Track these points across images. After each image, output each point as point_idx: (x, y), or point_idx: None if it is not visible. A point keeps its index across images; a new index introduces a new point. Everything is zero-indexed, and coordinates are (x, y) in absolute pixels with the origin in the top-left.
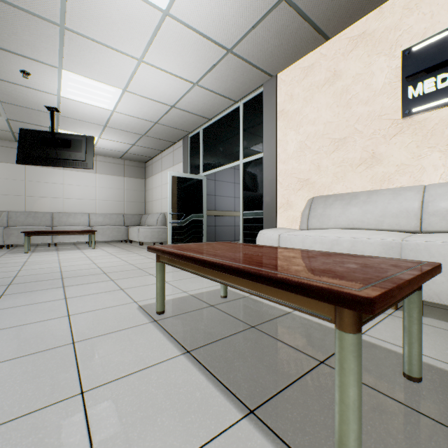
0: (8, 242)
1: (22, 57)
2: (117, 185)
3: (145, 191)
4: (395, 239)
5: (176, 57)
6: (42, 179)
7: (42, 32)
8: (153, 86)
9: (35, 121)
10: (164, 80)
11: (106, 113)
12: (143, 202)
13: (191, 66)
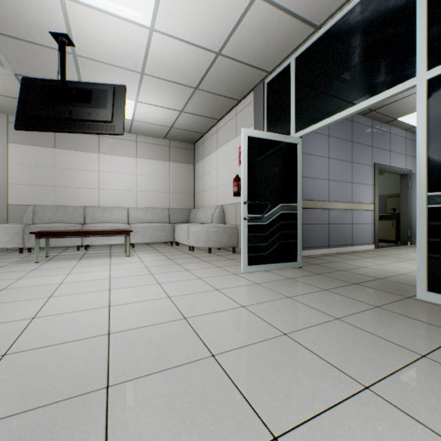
0: (29, 244)
1: None
2: (161, 172)
3: (194, 179)
4: None
5: None
6: (74, 165)
7: None
8: None
9: (50, 74)
10: None
11: (140, 36)
12: (192, 193)
13: None
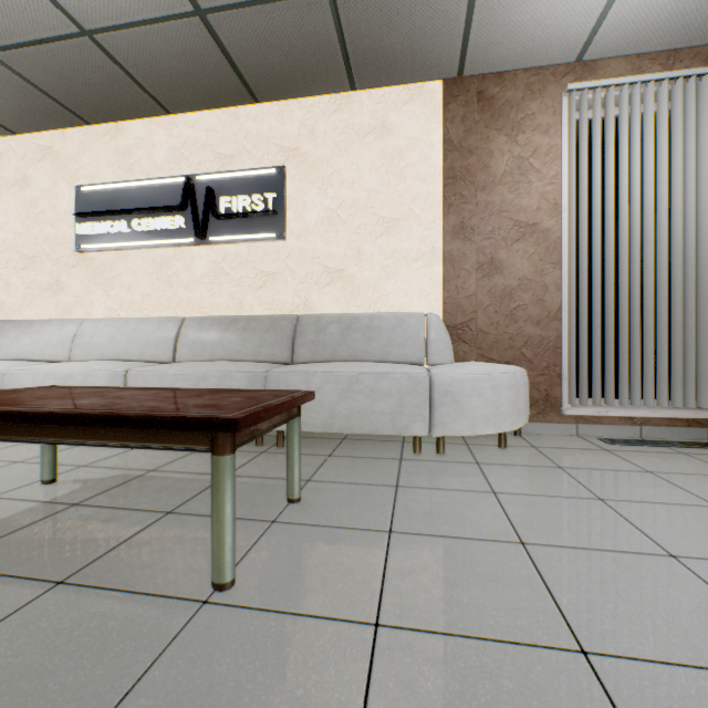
0: None
1: None
2: None
3: None
4: (3, 369)
5: None
6: None
7: None
8: None
9: None
10: None
11: None
12: None
13: None
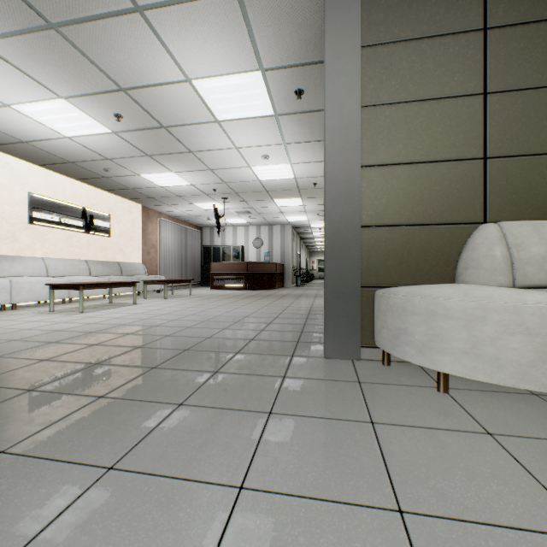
0: None
1: None
2: None
3: None
4: (68, 279)
5: None
6: None
7: None
8: None
9: None
10: None
11: None
12: None
13: None
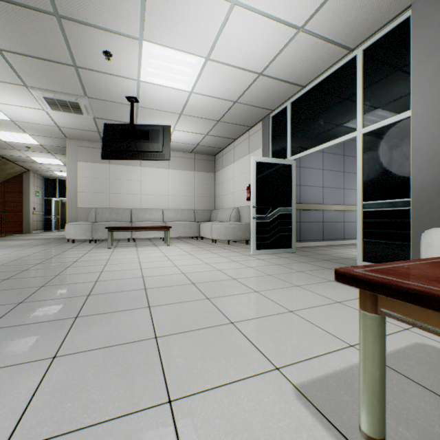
0: (96, 237)
1: (103, 31)
2: (188, 180)
3: (215, 185)
4: None
5: None
6: (123, 177)
7: None
8: (242, 45)
9: (117, 117)
10: (259, 32)
11: (183, 96)
12: (213, 197)
13: None
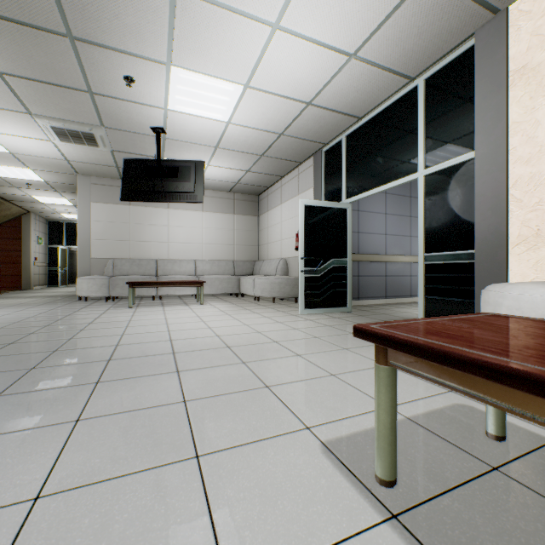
0: (113, 294)
1: (125, 54)
2: (226, 224)
3: (259, 231)
4: None
5: (331, 6)
6: (146, 221)
7: (148, 5)
8: (287, 72)
9: (139, 150)
10: (305, 58)
11: (219, 127)
12: (256, 245)
13: (353, 20)
